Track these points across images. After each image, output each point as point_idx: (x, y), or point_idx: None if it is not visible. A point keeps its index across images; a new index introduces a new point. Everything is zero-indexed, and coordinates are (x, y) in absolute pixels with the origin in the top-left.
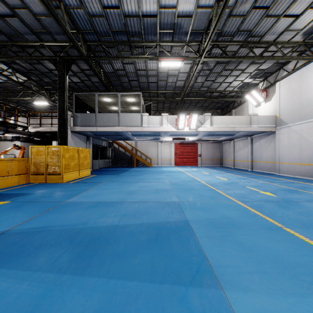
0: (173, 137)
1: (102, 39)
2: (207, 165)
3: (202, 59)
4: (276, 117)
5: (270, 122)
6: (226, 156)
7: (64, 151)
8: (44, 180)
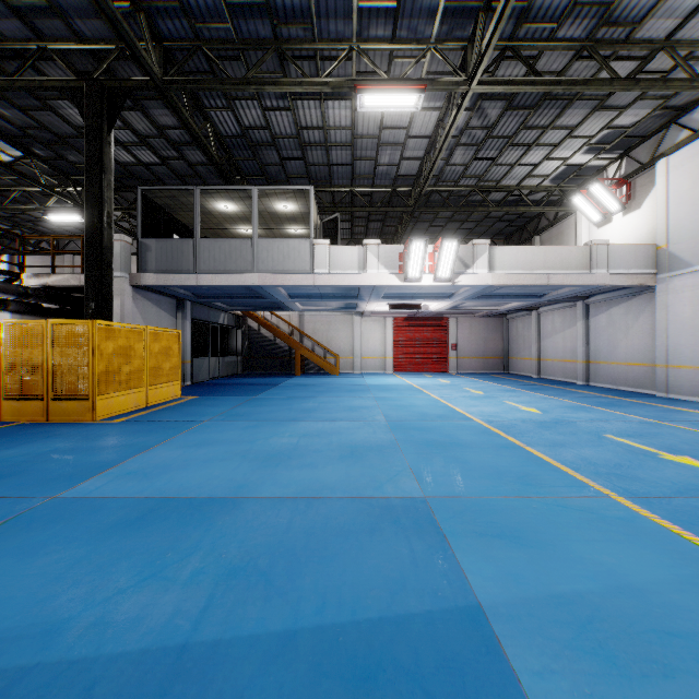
0: (392, 303)
1: (205, 33)
2: (471, 371)
3: (474, 90)
4: (656, 248)
5: (641, 263)
6: (517, 348)
7: (100, 335)
8: (44, 415)
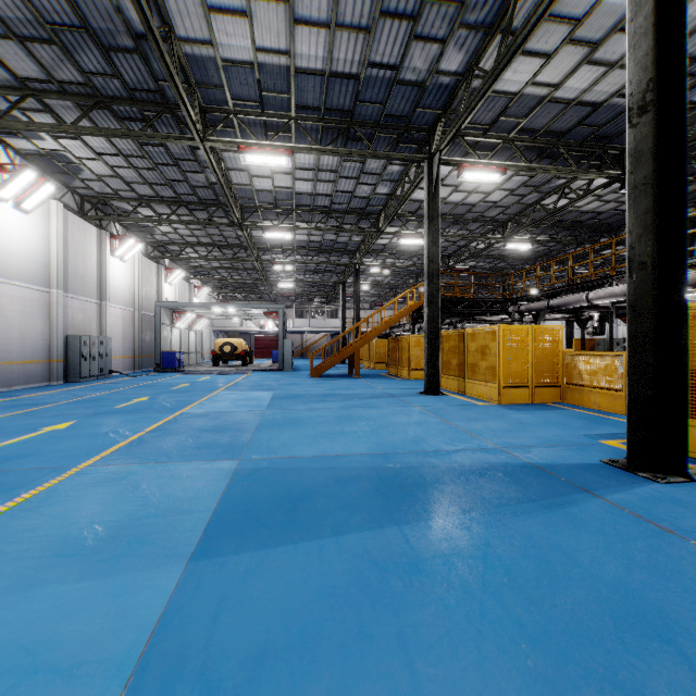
0: None
1: None
2: None
3: None
4: None
5: None
6: None
7: None
8: None
